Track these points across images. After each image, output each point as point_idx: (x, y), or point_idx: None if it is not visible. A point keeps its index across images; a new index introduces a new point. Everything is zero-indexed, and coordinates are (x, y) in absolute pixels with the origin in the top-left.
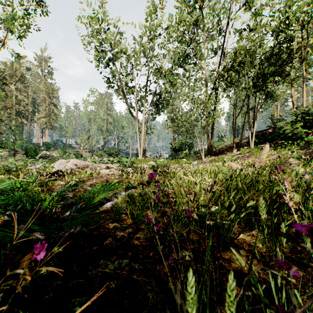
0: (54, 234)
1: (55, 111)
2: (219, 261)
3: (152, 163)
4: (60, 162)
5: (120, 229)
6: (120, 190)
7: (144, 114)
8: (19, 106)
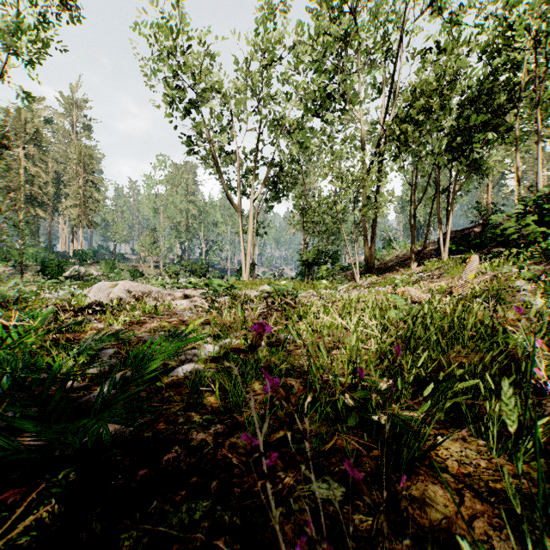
0: (58, 441)
1: (95, 195)
2: (402, 504)
3: (266, 287)
4: (101, 286)
5: (199, 426)
6: (200, 346)
7: (252, 201)
8: (32, 187)
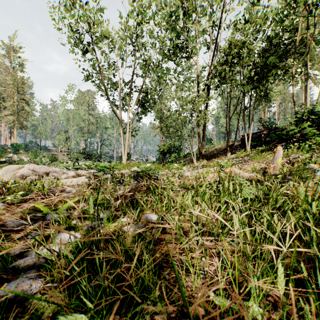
0: None
1: (26, 108)
2: None
3: (136, 168)
4: (9, 168)
5: None
6: None
7: (128, 113)
8: None
